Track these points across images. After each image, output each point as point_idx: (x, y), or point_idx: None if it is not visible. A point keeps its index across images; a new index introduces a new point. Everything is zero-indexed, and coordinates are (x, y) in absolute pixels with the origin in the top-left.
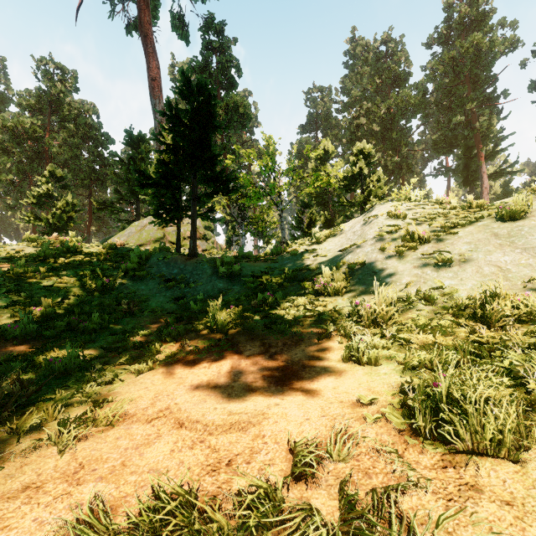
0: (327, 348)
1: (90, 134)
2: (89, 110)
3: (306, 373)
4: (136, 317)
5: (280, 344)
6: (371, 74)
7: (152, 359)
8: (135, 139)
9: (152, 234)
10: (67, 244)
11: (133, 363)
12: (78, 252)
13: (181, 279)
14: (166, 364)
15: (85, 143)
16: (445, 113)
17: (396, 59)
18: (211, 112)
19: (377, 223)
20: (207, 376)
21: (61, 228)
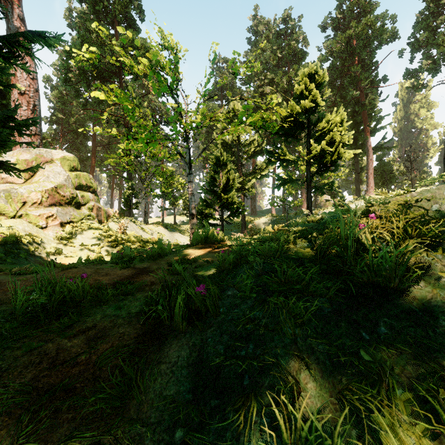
0: None
1: None
2: None
3: None
4: None
5: None
6: (272, 51)
7: None
8: None
9: None
10: None
11: None
12: None
13: None
14: None
15: None
16: (335, 92)
17: (295, 38)
18: None
19: None
20: None
21: None
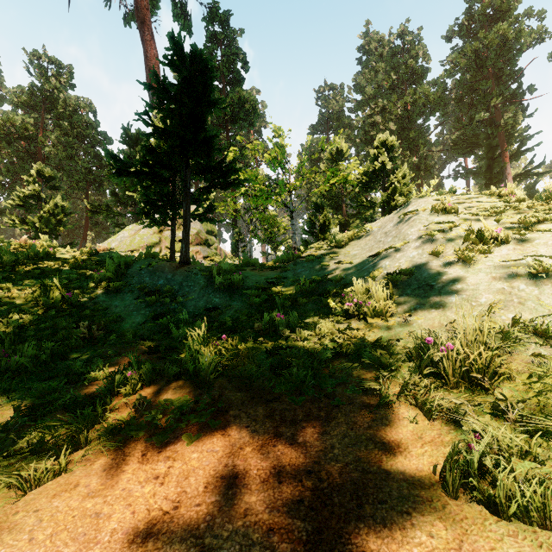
0: (391, 435)
1: (85, 133)
2: (85, 107)
3: (370, 533)
4: (97, 347)
5: (301, 415)
6: (386, 71)
7: (76, 443)
8: (133, 137)
9: (146, 238)
10: (33, 249)
11: (40, 450)
12: (47, 258)
13: (167, 292)
14: (95, 456)
15: (81, 143)
16: (465, 111)
17: (413, 54)
18: (206, 83)
19: (419, 219)
20: (149, 517)
21: (49, 232)
